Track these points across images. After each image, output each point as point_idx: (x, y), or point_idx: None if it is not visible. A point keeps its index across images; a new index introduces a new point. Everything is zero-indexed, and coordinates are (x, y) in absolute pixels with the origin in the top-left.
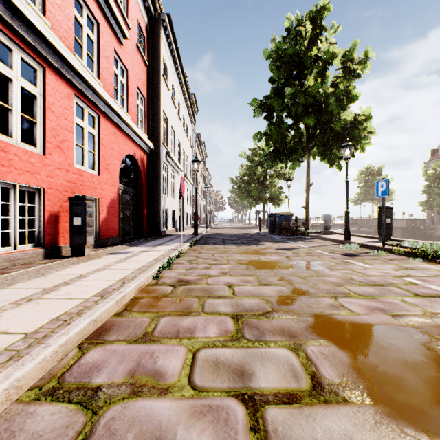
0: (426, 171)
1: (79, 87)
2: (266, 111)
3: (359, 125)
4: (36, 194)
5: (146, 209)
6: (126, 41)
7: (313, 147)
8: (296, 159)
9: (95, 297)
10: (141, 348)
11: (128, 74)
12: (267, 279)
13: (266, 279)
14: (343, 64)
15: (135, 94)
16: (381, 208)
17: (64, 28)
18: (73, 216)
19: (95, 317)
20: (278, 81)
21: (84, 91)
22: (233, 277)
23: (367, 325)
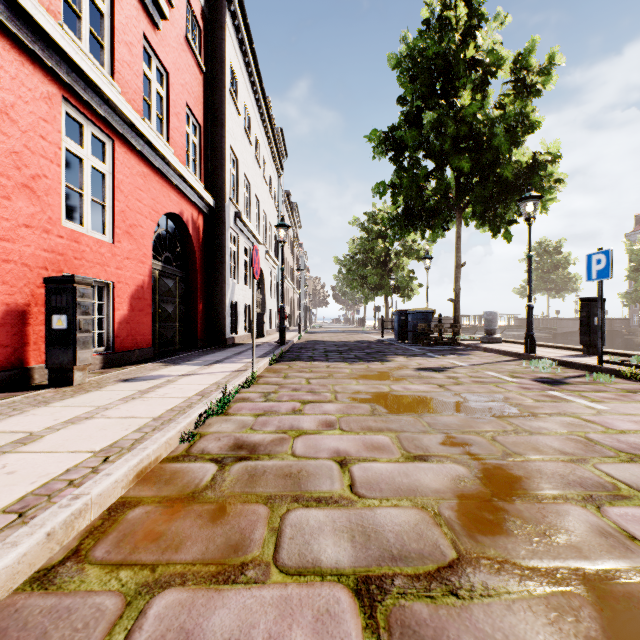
0: (631, 246)
1: (70, 84)
2: (393, 148)
3: (542, 169)
4: None
5: (201, 302)
6: (165, 25)
7: (467, 206)
8: (439, 225)
9: (3, 515)
10: None
11: (170, 81)
12: (419, 441)
13: (416, 441)
14: (514, 75)
15: (183, 115)
16: (586, 300)
17: None
18: (52, 313)
19: None
20: (411, 101)
21: (82, 92)
22: (347, 435)
23: None
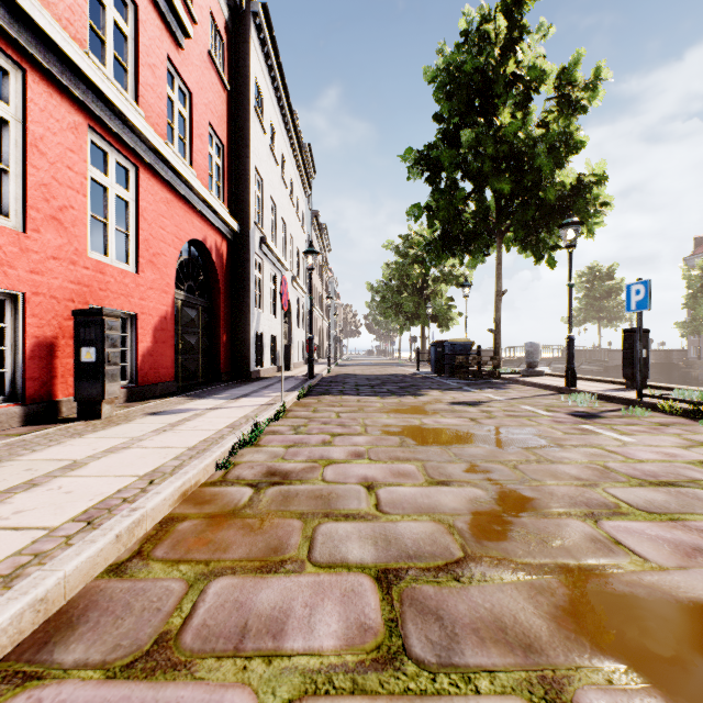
0: (689, 272)
1: (96, 113)
2: (429, 169)
3: (587, 192)
4: (9, 304)
5: (225, 333)
6: (188, 43)
7: (508, 230)
8: (478, 250)
9: (74, 523)
10: (134, 698)
11: (194, 101)
12: (443, 469)
13: (440, 469)
14: (558, 91)
15: (206, 136)
16: (629, 332)
17: (67, 3)
18: (81, 346)
19: (43, 591)
20: (448, 119)
21: (107, 120)
22: (375, 464)
23: (700, 606)
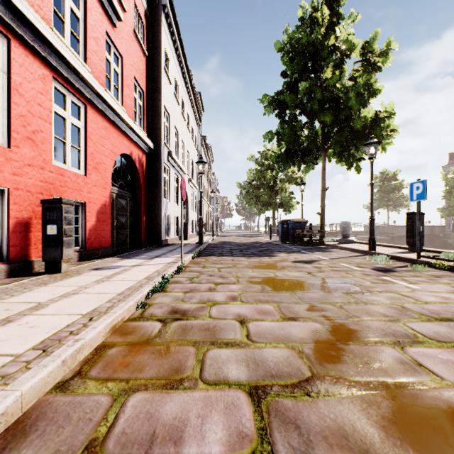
0: (446, 175)
1: (58, 68)
2: (278, 108)
3: (381, 122)
4: None
5: (145, 215)
6: (120, 24)
7: (329, 148)
8: (310, 161)
9: (34, 351)
10: None
11: (124, 62)
12: (292, 308)
13: (290, 308)
14: (362, 57)
15: (132, 86)
16: (411, 214)
17: None
18: (47, 224)
19: (4, 407)
20: (291, 75)
21: (65, 73)
22: (245, 305)
23: None
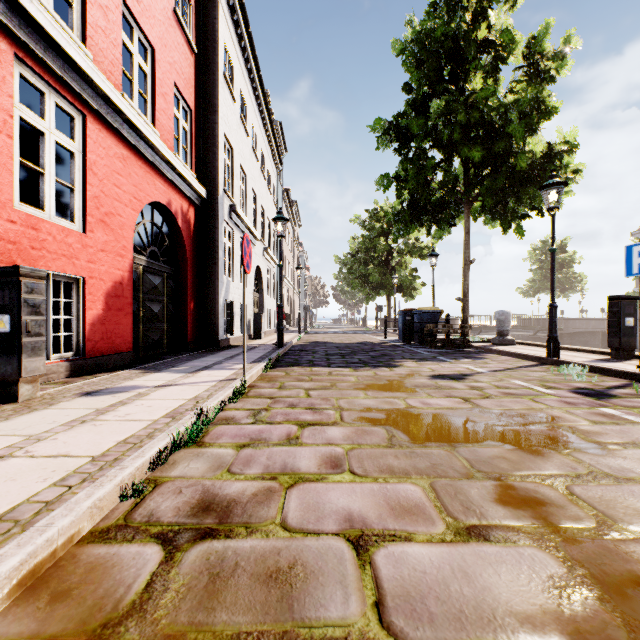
0: None
1: (25, 40)
2: (398, 138)
3: (558, 159)
4: None
5: (193, 301)
6: None
7: (476, 199)
8: (445, 221)
9: None
10: None
11: (156, 56)
12: (465, 496)
13: (461, 496)
14: (527, 60)
15: (171, 97)
16: (615, 299)
17: None
18: None
19: None
20: (417, 88)
21: (41, 52)
22: (362, 484)
23: None
